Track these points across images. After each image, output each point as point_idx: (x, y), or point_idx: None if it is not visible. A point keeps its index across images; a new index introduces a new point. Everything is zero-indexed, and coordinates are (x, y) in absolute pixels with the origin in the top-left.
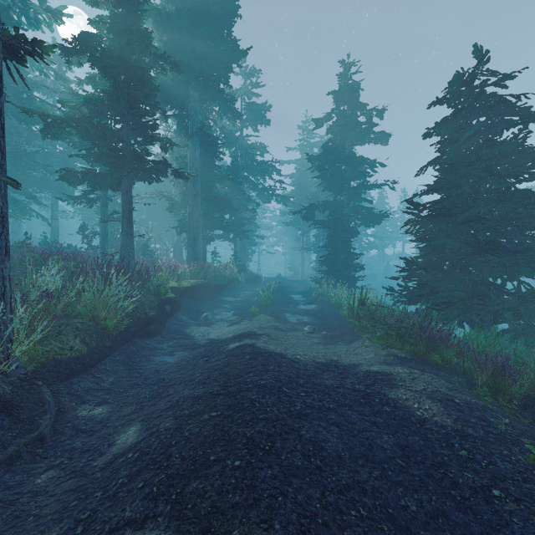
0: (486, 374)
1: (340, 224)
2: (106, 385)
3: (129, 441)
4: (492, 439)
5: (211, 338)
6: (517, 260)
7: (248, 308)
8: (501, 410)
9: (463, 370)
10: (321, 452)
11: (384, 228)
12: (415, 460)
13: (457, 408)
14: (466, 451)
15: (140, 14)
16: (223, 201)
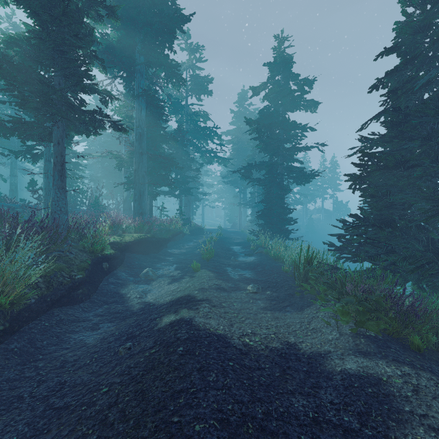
0: None
1: (275, 182)
2: None
3: None
4: None
5: (147, 301)
6: None
7: (191, 261)
8: None
9: (437, 347)
10: None
11: (307, 187)
12: None
13: None
14: None
15: None
16: (168, 160)
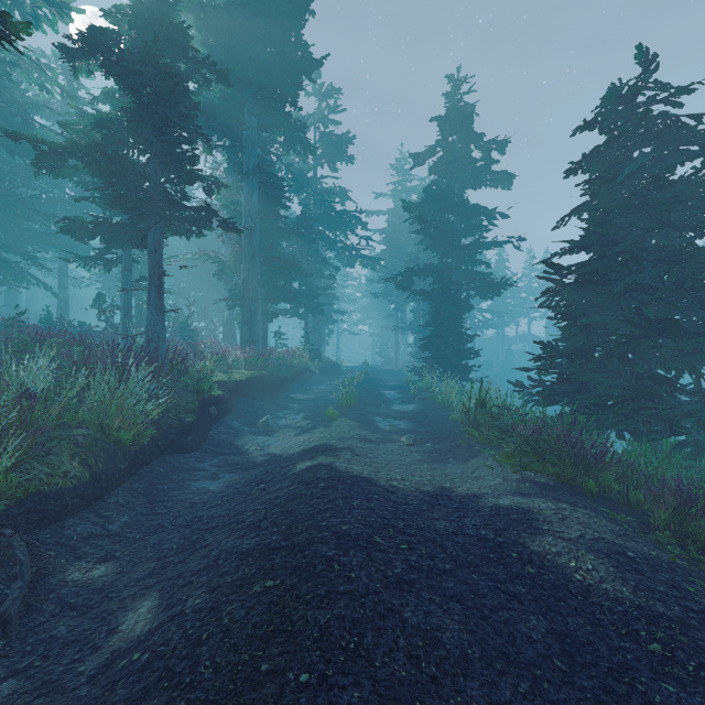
0: (664, 510)
1: (448, 295)
2: (116, 529)
3: (139, 628)
4: (695, 621)
5: (271, 452)
6: (698, 345)
7: (324, 409)
8: (694, 568)
9: (626, 501)
10: (436, 650)
11: (503, 301)
12: (581, 660)
13: (634, 567)
14: (659, 645)
15: (174, 4)
16: (290, 264)
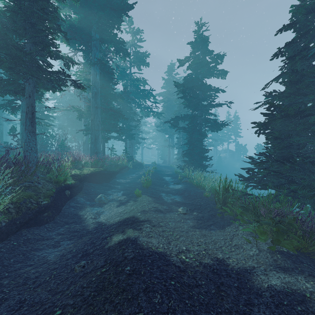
0: None
1: (196, 129)
2: None
3: None
4: None
5: (100, 221)
6: None
7: (134, 188)
8: None
9: None
10: None
11: (217, 134)
12: None
13: None
14: None
15: None
16: (117, 112)
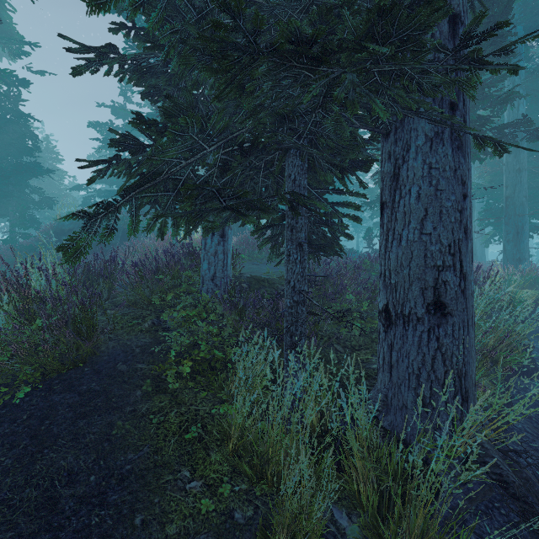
0: None
1: None
2: None
3: None
4: None
5: None
6: None
7: None
8: None
9: None
10: None
11: None
12: None
13: None
14: None
15: None
16: None
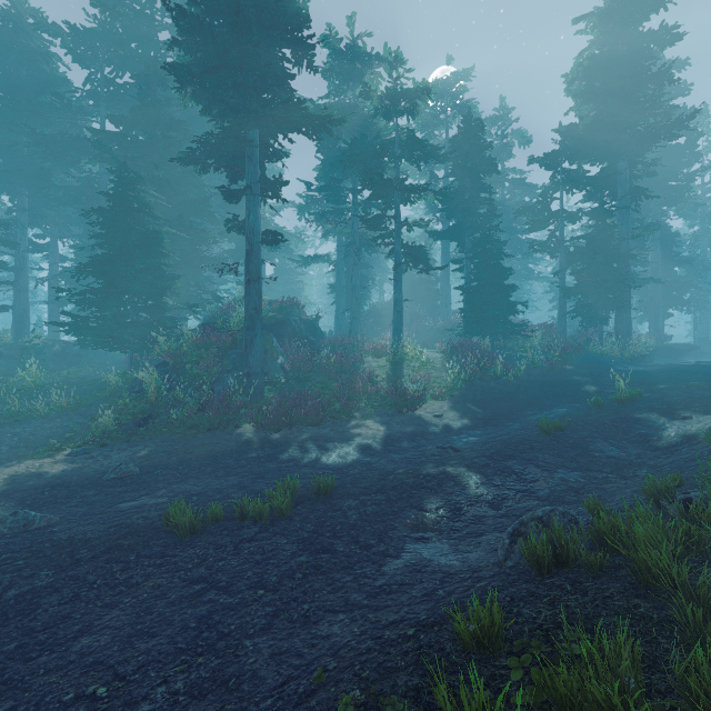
0: None
1: None
2: None
3: None
4: None
5: None
6: None
7: None
8: None
9: None
10: None
11: None
12: None
13: None
14: None
15: (634, 204)
16: (683, 283)
